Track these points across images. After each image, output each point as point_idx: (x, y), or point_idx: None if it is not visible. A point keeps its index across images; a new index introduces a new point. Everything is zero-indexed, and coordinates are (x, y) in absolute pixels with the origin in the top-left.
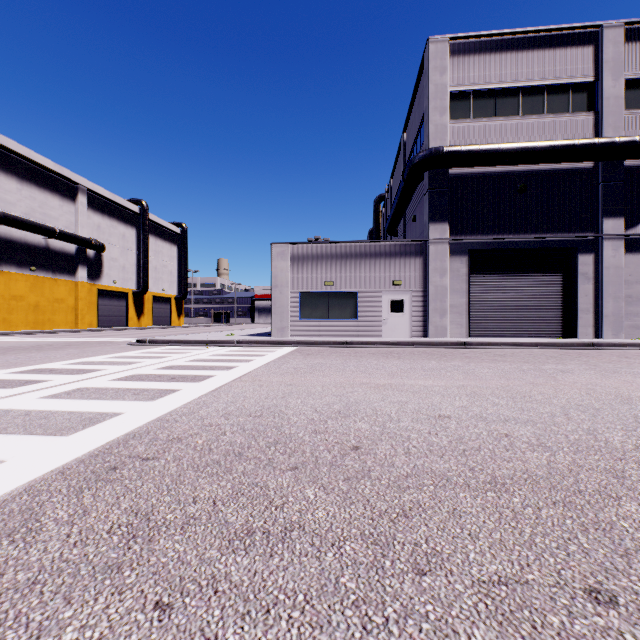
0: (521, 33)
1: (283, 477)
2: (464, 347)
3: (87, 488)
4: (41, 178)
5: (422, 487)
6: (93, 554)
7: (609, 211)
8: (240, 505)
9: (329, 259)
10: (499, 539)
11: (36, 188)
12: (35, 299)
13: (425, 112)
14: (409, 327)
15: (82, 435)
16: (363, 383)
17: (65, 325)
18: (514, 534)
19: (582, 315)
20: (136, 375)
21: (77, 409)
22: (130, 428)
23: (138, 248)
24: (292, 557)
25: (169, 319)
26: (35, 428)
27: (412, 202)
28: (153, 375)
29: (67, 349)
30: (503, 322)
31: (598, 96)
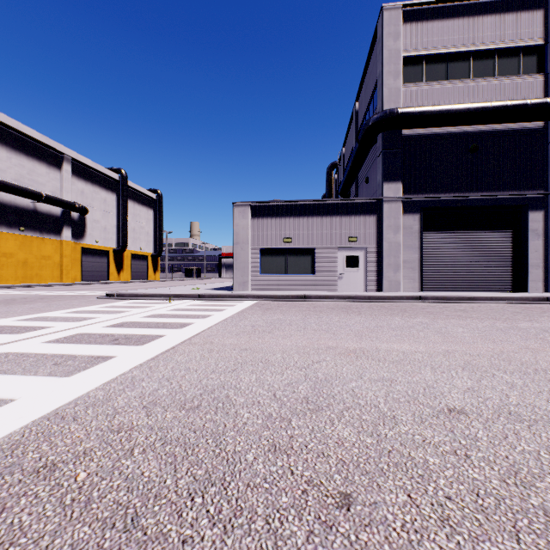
0: None
1: None
2: (420, 301)
3: None
4: (29, 148)
5: None
6: None
7: None
8: None
9: (287, 217)
10: None
11: (25, 157)
12: (24, 256)
13: (379, 77)
14: (364, 281)
15: None
16: (329, 347)
17: (51, 279)
18: None
19: (532, 270)
20: (78, 335)
21: None
22: None
23: (118, 211)
24: None
25: (146, 274)
26: None
27: (364, 165)
28: (96, 335)
29: (35, 303)
30: (454, 277)
31: (548, 58)
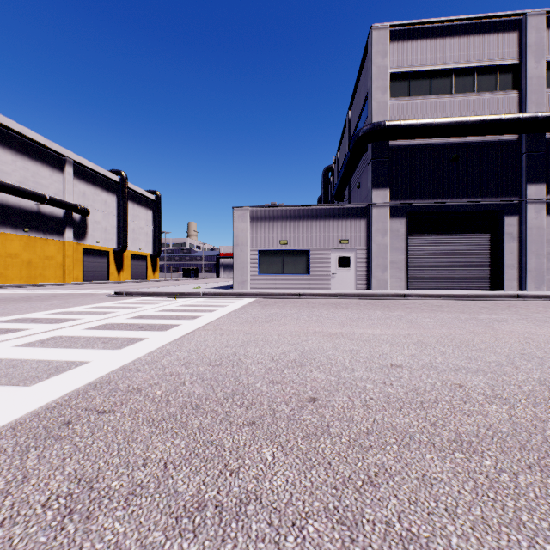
0: (454, 21)
1: (240, 434)
2: (404, 298)
3: (34, 447)
4: (33, 151)
5: (385, 446)
6: (19, 537)
7: (532, 178)
8: (192, 469)
9: (284, 221)
10: (481, 516)
11: (29, 160)
12: (28, 256)
13: (369, 91)
14: (354, 281)
15: (44, 385)
16: (316, 332)
17: (54, 279)
18: (496, 509)
19: (508, 270)
20: (108, 324)
21: (46, 358)
22: (93, 378)
23: (118, 212)
24: (247, 542)
25: (145, 274)
26: (1, 377)
27: (357, 171)
28: (124, 324)
29: (52, 300)
30: (438, 276)
31: (522, 76)
